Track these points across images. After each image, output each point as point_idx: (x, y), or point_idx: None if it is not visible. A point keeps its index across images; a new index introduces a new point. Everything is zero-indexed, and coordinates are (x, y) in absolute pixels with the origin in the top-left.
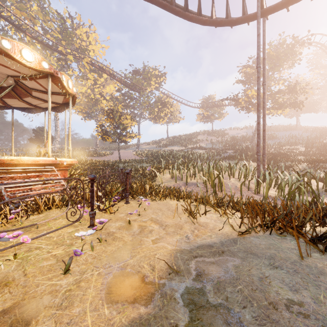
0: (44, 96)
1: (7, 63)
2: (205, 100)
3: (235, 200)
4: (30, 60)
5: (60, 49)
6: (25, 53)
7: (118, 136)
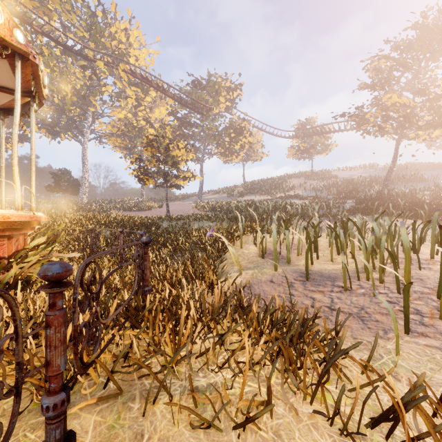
0: None
1: None
2: (301, 127)
3: None
4: None
5: (88, 57)
6: None
7: (165, 177)
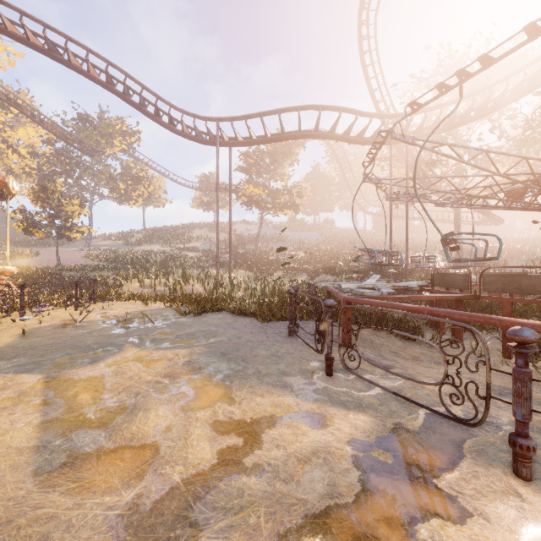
0: None
1: None
2: (205, 179)
3: None
4: None
5: None
6: None
7: (58, 230)
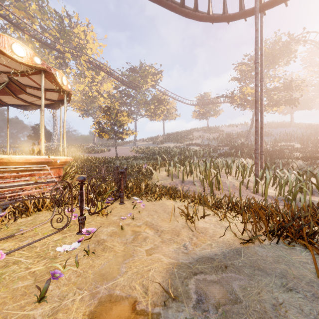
0: (38, 93)
1: None
2: (201, 98)
3: (233, 199)
4: (22, 55)
5: (58, 48)
6: (16, 48)
7: (115, 133)
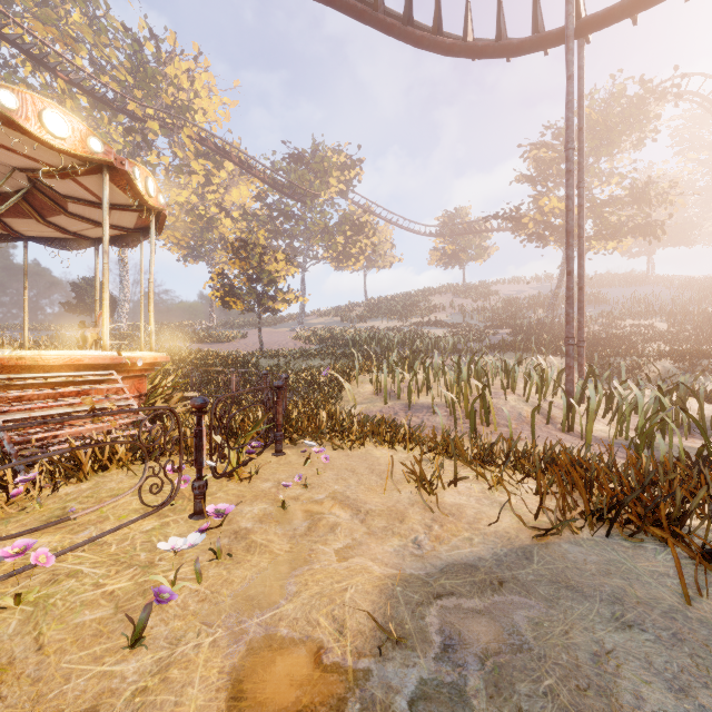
0: (94, 213)
1: (12, 140)
2: (448, 220)
3: (519, 446)
4: (63, 134)
5: (130, 108)
6: (50, 120)
7: (259, 299)
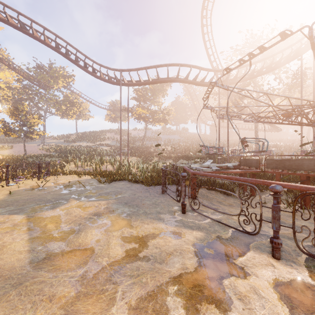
0: None
1: None
2: (113, 104)
3: None
4: None
5: None
6: None
7: (25, 133)
